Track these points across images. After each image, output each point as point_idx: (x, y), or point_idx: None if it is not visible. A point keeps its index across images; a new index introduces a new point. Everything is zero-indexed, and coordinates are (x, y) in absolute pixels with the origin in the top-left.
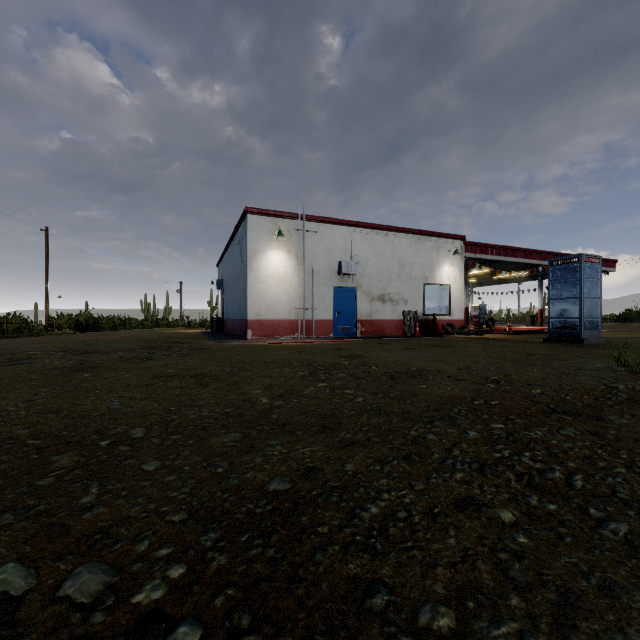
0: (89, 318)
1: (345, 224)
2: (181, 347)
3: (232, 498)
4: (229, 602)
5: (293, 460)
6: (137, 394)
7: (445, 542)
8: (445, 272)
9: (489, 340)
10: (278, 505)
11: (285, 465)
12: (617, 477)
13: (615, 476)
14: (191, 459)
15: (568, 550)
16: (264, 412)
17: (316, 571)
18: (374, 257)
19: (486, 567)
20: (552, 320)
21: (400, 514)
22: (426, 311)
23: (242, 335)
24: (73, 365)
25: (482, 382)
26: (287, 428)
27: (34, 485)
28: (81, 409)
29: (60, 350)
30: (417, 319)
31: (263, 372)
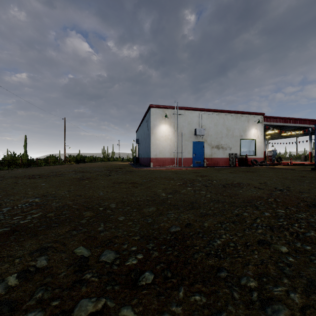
0: (81, 157)
1: (198, 110)
2: (122, 170)
3: (156, 232)
4: (162, 268)
5: (180, 220)
6: (109, 190)
7: (252, 256)
8: (252, 132)
9: (278, 169)
10: (176, 236)
11: (177, 221)
12: None
13: None
14: (136, 217)
15: (315, 265)
16: (164, 199)
17: (195, 261)
18: (213, 126)
19: (272, 267)
20: None
21: (231, 244)
22: (241, 153)
23: (148, 165)
24: (80, 177)
25: (273, 190)
26: (175, 207)
27: (80, 222)
28: (88, 195)
29: (73, 171)
30: (236, 157)
31: (161, 182)
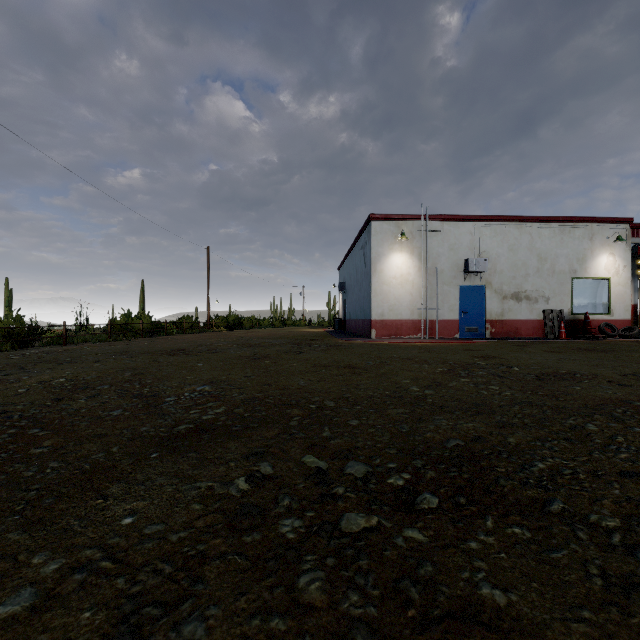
0: (235, 318)
1: (472, 220)
2: (318, 344)
3: (422, 446)
4: (448, 492)
5: (460, 430)
6: (312, 377)
7: (610, 491)
8: (602, 263)
9: None
10: (460, 454)
11: (454, 432)
12: None
13: None
14: (379, 421)
15: None
16: (419, 397)
17: (502, 490)
18: (506, 252)
19: None
20: None
21: (565, 472)
22: (574, 310)
23: (366, 334)
24: (251, 355)
25: None
26: (445, 409)
27: (289, 424)
28: (282, 384)
29: (233, 343)
30: (562, 319)
31: (404, 367)
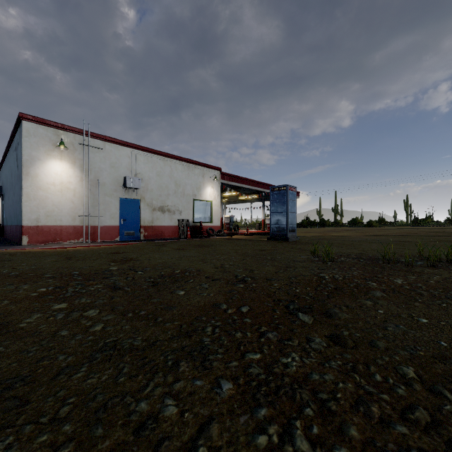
0: None
1: (130, 146)
2: None
3: None
4: None
5: None
6: None
7: None
8: (208, 192)
9: (236, 240)
10: None
11: None
12: (410, 449)
13: (407, 446)
14: None
15: None
16: None
17: None
18: (155, 176)
19: None
20: (272, 226)
21: None
22: (195, 219)
23: (18, 241)
24: None
25: (234, 281)
26: None
27: None
28: None
29: None
30: (189, 225)
31: None
